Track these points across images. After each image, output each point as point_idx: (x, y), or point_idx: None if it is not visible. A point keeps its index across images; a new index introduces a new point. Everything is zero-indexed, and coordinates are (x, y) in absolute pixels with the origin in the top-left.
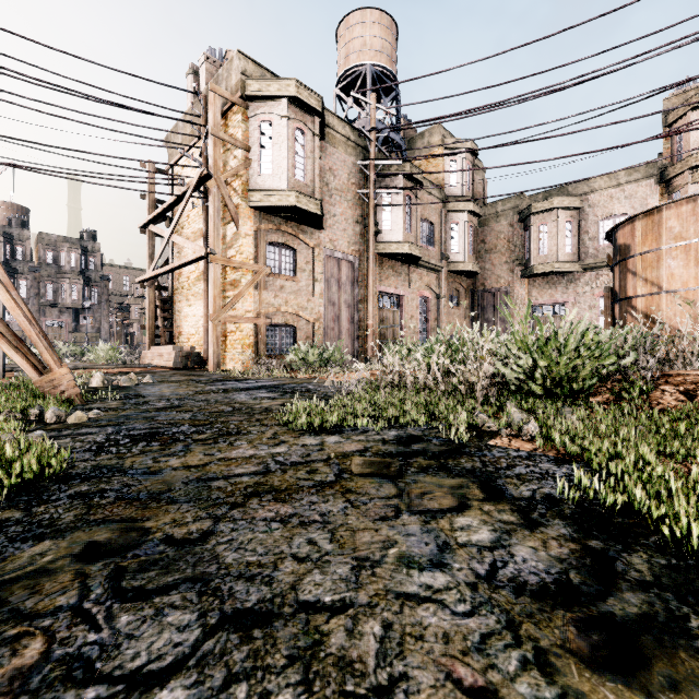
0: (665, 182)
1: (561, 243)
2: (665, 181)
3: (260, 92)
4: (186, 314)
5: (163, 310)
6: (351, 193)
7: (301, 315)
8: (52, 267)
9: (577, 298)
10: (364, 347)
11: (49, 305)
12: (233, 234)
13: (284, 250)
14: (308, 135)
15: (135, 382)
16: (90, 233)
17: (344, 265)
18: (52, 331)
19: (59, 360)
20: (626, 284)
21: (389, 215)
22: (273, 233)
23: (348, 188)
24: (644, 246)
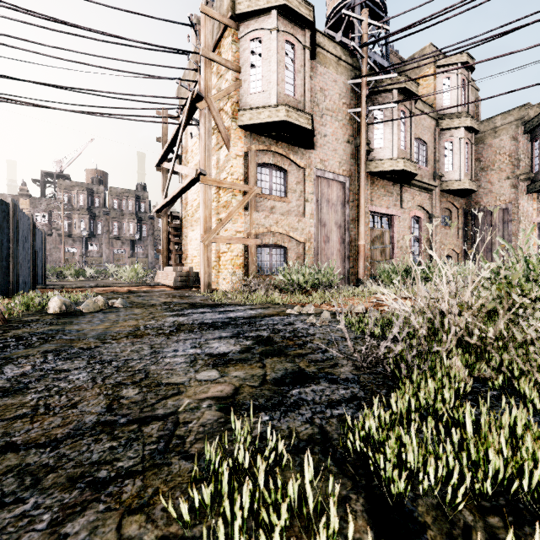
0: None
1: None
2: None
3: (249, 8)
4: (190, 238)
5: (176, 236)
6: (341, 113)
7: (292, 235)
8: (117, 211)
9: None
10: (355, 268)
11: (115, 238)
12: (224, 156)
13: (275, 171)
14: (298, 49)
15: (102, 307)
16: (141, 185)
17: (335, 186)
18: (117, 257)
19: None
20: None
21: (381, 133)
22: (264, 154)
23: (339, 108)
24: None
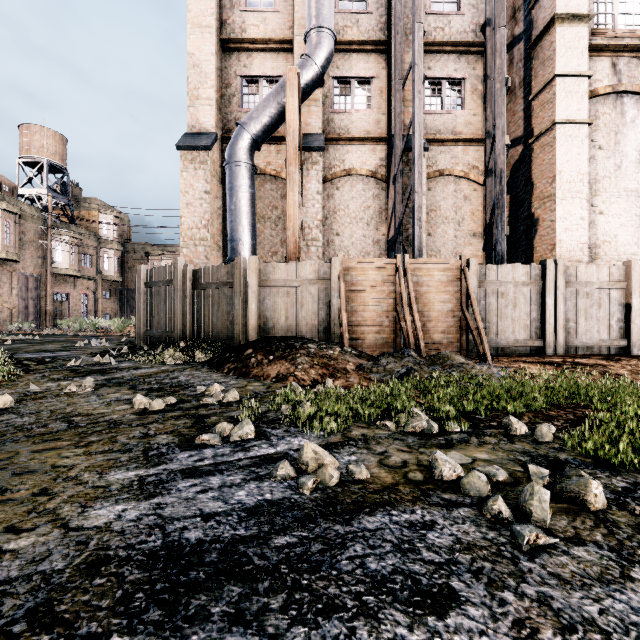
0: None
1: None
2: None
3: None
4: None
5: None
6: (36, 243)
7: (5, 305)
8: None
9: None
10: (44, 321)
11: None
12: None
13: None
14: (12, 223)
15: None
16: None
17: (31, 279)
18: None
19: None
20: None
21: (61, 254)
22: None
23: (34, 240)
24: None
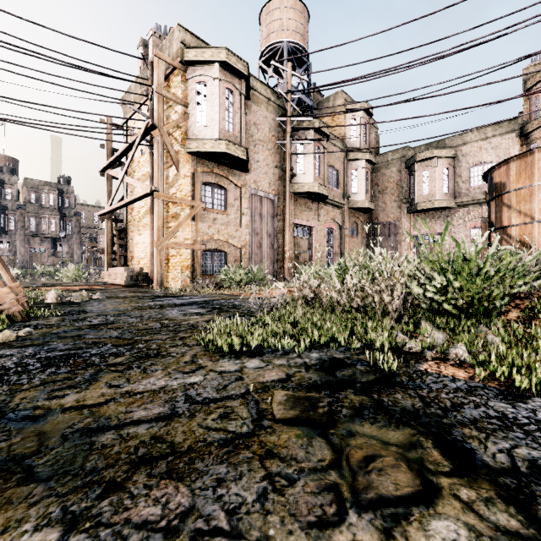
0: (524, 136)
1: (440, 185)
2: (524, 135)
3: (196, 58)
4: (137, 241)
5: (119, 239)
6: (271, 144)
7: (231, 242)
8: (35, 205)
9: (452, 229)
10: (282, 269)
11: (33, 235)
12: (174, 175)
13: (216, 189)
14: (236, 95)
15: (86, 298)
16: (65, 178)
17: (266, 202)
18: (35, 256)
19: (12, 280)
20: (501, 215)
21: (302, 162)
22: (207, 175)
23: (269, 139)
24: (518, 183)
